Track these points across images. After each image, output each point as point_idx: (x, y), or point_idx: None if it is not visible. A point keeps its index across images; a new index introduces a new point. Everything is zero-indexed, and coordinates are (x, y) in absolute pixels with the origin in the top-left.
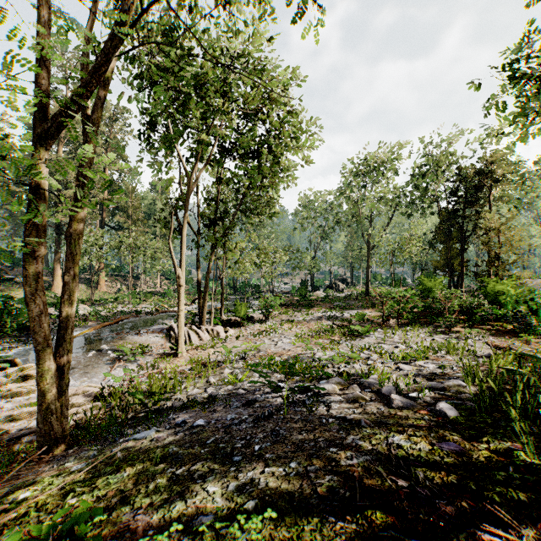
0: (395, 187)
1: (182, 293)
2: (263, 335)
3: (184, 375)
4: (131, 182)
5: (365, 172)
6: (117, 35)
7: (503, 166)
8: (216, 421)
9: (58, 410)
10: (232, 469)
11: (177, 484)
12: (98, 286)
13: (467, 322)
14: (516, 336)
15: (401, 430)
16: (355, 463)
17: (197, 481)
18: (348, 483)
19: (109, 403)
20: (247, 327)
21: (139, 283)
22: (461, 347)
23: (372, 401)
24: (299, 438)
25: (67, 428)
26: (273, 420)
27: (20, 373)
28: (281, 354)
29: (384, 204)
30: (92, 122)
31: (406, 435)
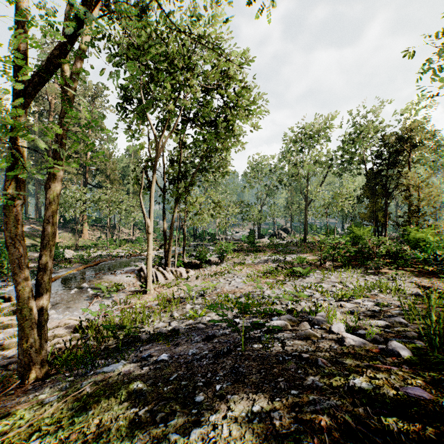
0: (329, 151)
1: (150, 240)
2: (218, 275)
3: (152, 310)
4: (109, 148)
5: (303, 139)
6: (87, 2)
7: (421, 133)
8: (179, 356)
9: (37, 343)
10: (193, 411)
11: (138, 428)
12: (82, 235)
13: (393, 265)
14: (437, 276)
15: (360, 371)
16: (320, 409)
17: (159, 424)
18: (316, 435)
19: (86, 334)
20: (205, 268)
21: (115, 232)
22: (394, 286)
23: (323, 338)
24: (259, 377)
25: (45, 359)
26: (232, 357)
27: (12, 307)
28: (234, 292)
29: (319, 166)
30: (69, 87)
31: (365, 377)
